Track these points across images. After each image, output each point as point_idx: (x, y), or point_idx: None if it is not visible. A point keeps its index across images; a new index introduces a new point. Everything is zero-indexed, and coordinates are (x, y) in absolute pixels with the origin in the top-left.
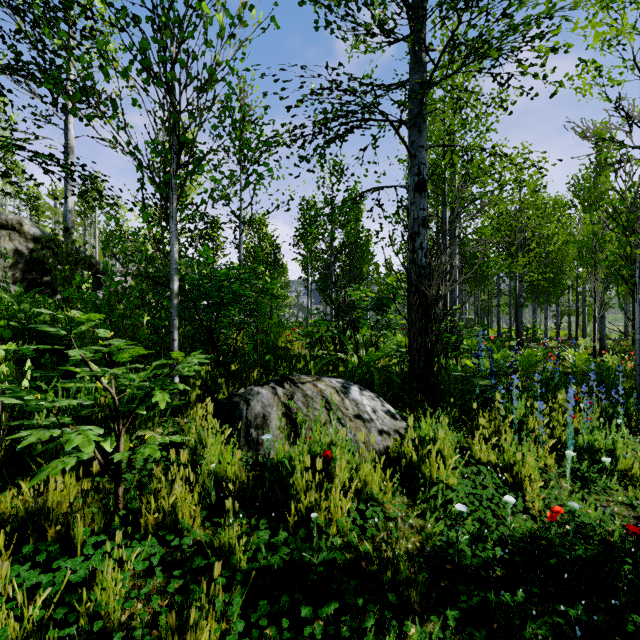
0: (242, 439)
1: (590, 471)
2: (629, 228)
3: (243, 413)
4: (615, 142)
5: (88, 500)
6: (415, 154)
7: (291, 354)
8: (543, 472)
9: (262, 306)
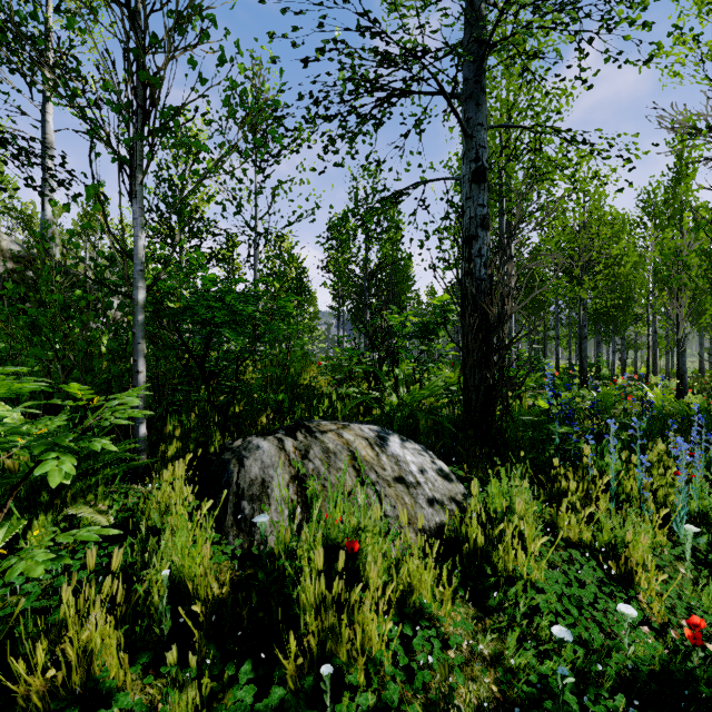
0: (229, 517)
1: None
2: None
3: (233, 478)
4: None
5: None
6: (472, 134)
7: (315, 393)
8: (652, 553)
9: (273, 330)
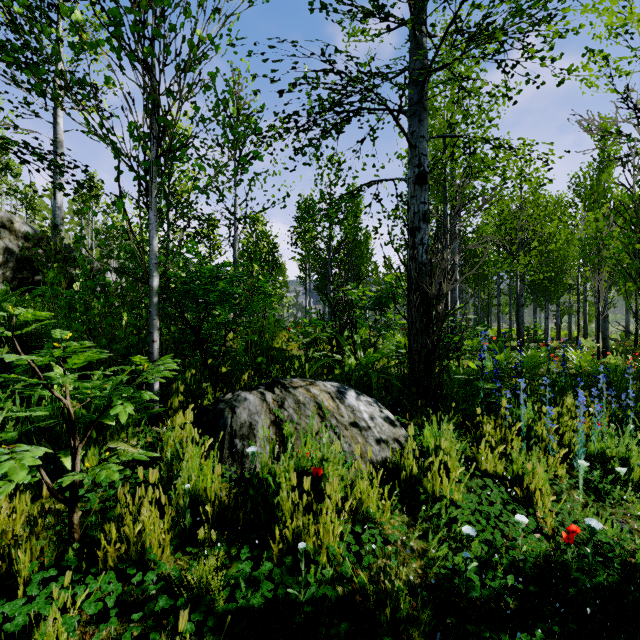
0: (226, 451)
1: (603, 482)
2: (638, 224)
3: (227, 422)
4: (622, 135)
5: (38, 528)
6: (415, 145)
7: (286, 355)
8: (553, 483)
9: (253, 305)
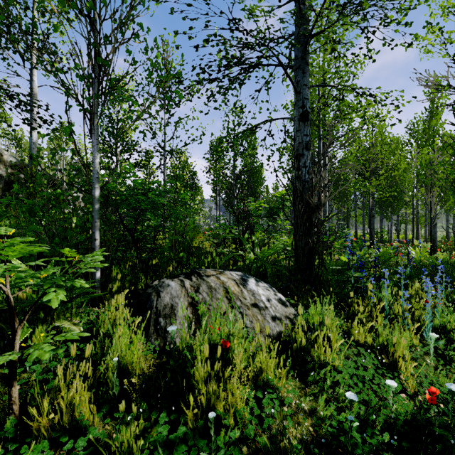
0: (151, 327)
1: (448, 349)
2: None
3: (153, 304)
4: (451, 88)
5: None
6: (300, 91)
7: (202, 251)
8: (410, 350)
9: (176, 213)
